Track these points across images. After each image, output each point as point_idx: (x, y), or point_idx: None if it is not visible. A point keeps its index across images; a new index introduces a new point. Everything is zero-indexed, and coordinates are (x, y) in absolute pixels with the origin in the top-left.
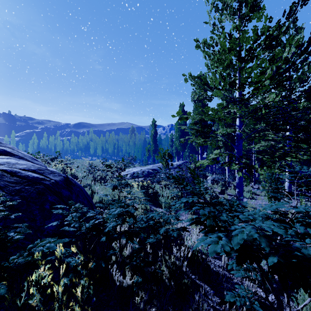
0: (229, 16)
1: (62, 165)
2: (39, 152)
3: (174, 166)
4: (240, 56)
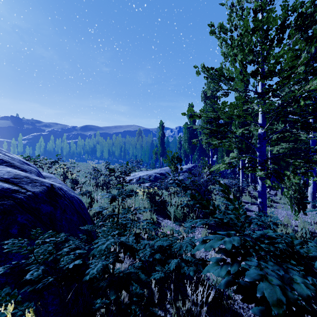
0: None
1: (65, 169)
2: (38, 155)
3: (182, 170)
4: (267, 37)
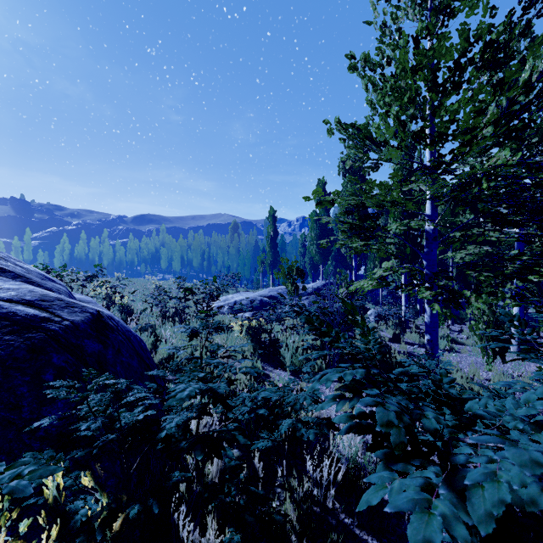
0: (413, 7)
1: (108, 289)
2: (64, 266)
3: (307, 291)
4: (436, 80)
